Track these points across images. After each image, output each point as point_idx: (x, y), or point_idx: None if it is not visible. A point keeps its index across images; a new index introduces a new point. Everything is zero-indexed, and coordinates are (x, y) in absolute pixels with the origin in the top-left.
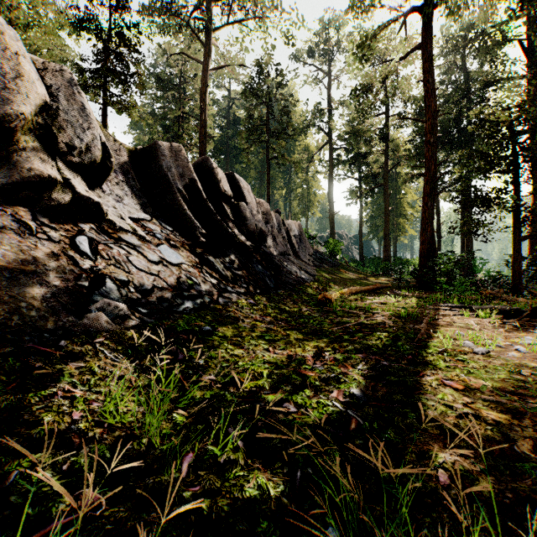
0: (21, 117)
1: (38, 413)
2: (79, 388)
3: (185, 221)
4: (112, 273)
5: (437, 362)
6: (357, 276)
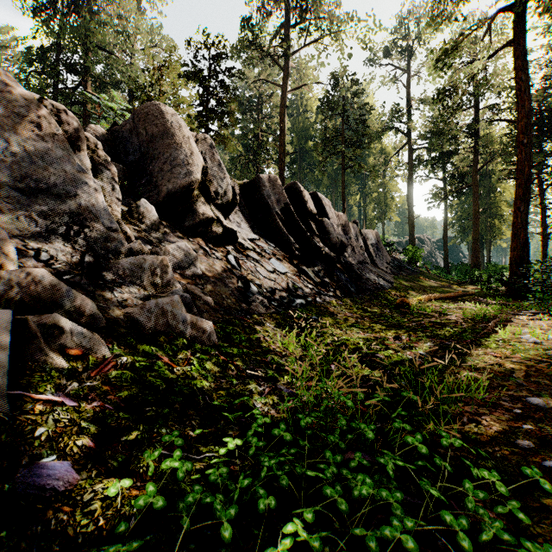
0: (197, 182)
1: (258, 343)
2: (277, 333)
3: (283, 239)
4: (251, 279)
5: (490, 344)
6: (439, 284)
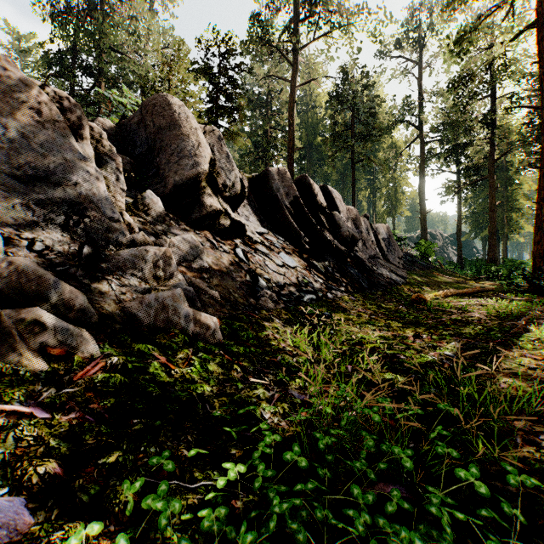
0: (204, 173)
1: (267, 341)
2: (287, 330)
3: (292, 232)
4: (260, 273)
5: (525, 345)
6: (454, 279)
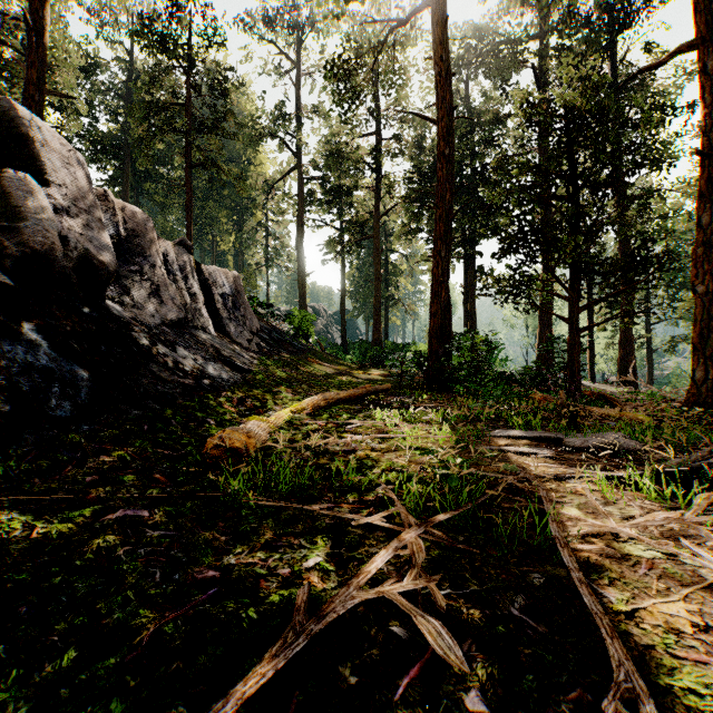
0: None
1: None
2: None
3: None
4: None
5: None
6: (336, 369)
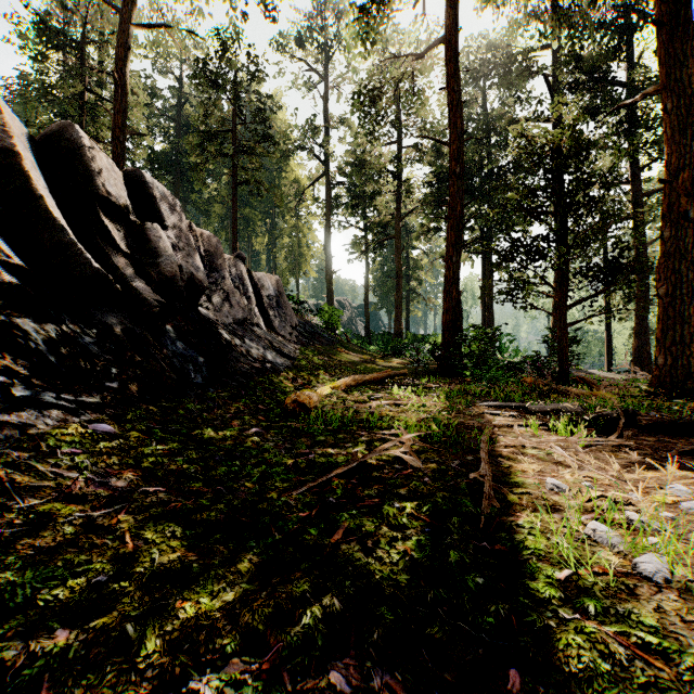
0: None
1: None
2: None
3: None
4: None
5: (603, 685)
6: (362, 358)
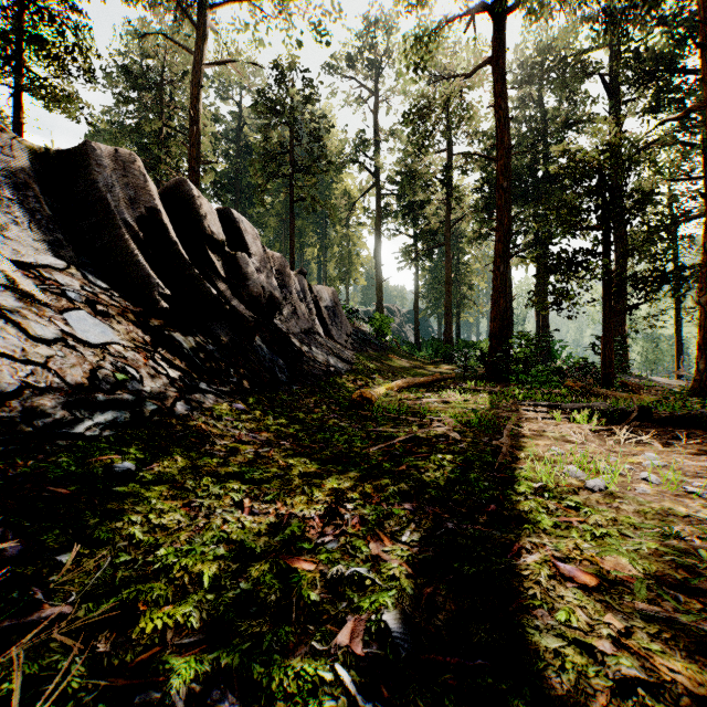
0: None
1: None
2: None
3: (136, 275)
4: None
5: (537, 514)
6: (412, 363)
